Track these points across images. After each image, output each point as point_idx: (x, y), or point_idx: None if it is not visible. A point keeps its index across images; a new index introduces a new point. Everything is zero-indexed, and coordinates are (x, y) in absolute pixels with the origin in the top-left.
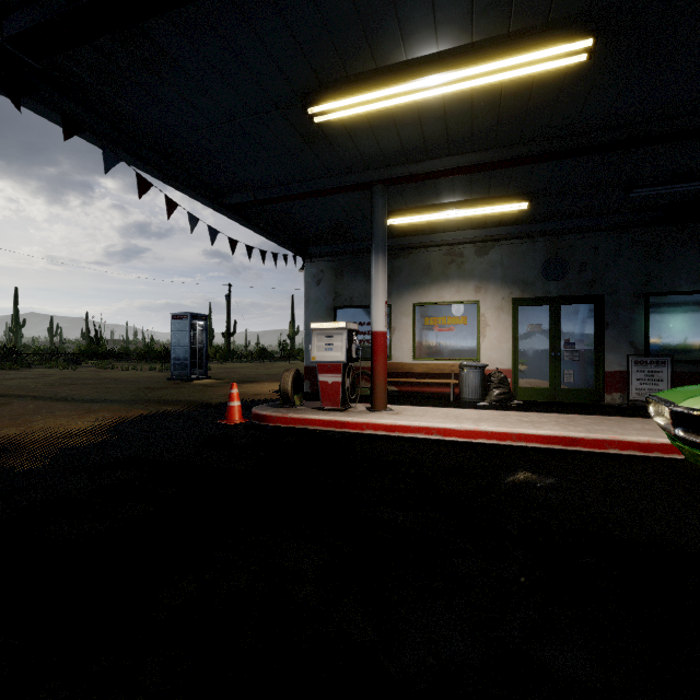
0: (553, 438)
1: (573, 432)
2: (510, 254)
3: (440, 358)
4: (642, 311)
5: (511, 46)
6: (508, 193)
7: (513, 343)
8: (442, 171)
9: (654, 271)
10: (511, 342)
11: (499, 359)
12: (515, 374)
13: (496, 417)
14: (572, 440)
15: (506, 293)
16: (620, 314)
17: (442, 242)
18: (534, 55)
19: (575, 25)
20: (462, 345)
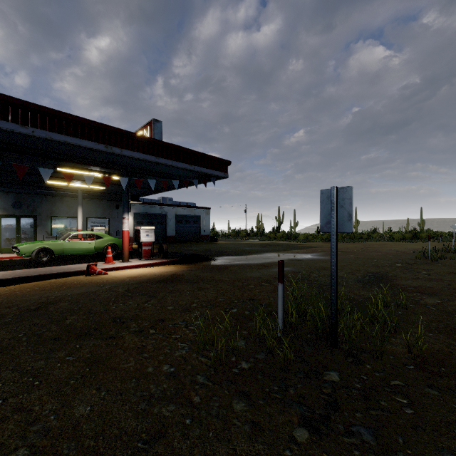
0: None
1: (4, 256)
2: None
3: None
4: (50, 221)
5: None
6: None
7: None
8: None
9: (54, 210)
10: None
11: None
12: (0, 243)
13: None
14: (4, 258)
15: None
16: (43, 222)
17: None
18: None
19: None
20: None
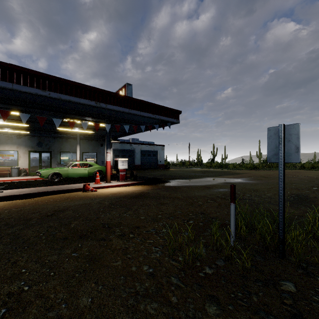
0: (28, 179)
1: (32, 177)
2: (28, 139)
3: (4, 166)
4: (59, 155)
5: (16, 122)
6: (24, 129)
7: (29, 162)
8: (4, 127)
9: (62, 147)
10: (28, 161)
11: (24, 166)
12: (29, 169)
13: (18, 177)
14: (31, 179)
15: (27, 149)
16: (55, 155)
17: (5, 133)
18: (20, 124)
19: (26, 123)
20: (12, 162)
